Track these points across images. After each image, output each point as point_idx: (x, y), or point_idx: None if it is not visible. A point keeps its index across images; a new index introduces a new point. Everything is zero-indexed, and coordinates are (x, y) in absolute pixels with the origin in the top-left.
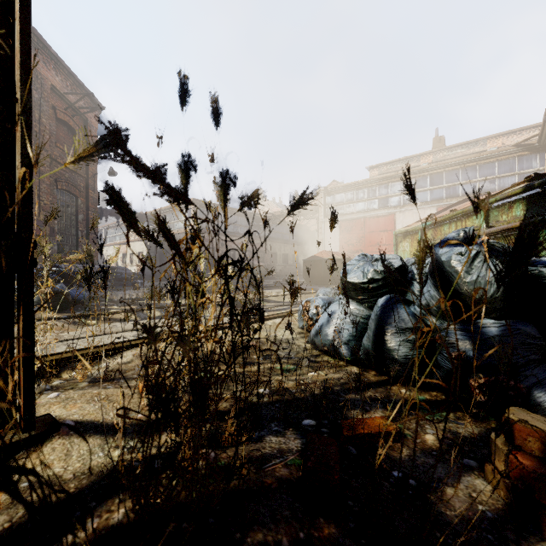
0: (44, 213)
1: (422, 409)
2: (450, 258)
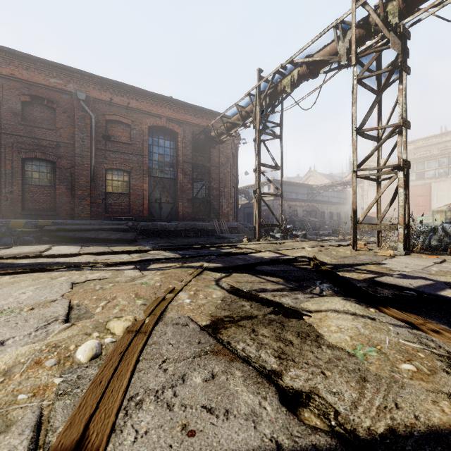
0: (231, 199)
1: (439, 252)
2: (445, 226)
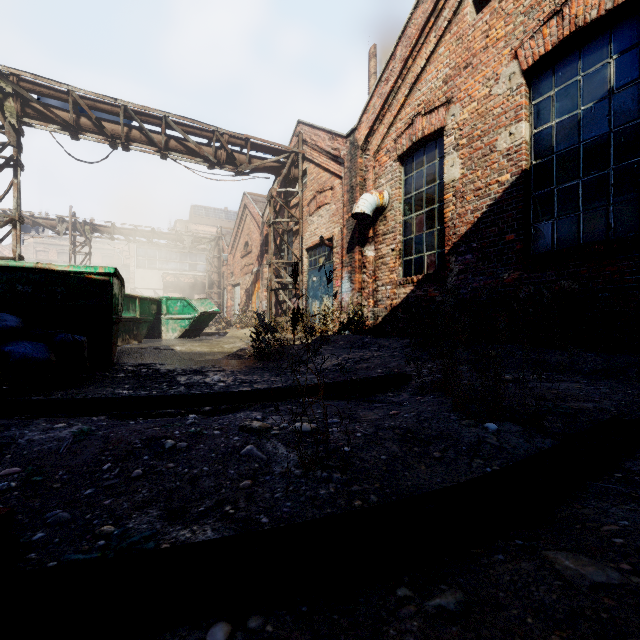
0: None
1: None
2: None
